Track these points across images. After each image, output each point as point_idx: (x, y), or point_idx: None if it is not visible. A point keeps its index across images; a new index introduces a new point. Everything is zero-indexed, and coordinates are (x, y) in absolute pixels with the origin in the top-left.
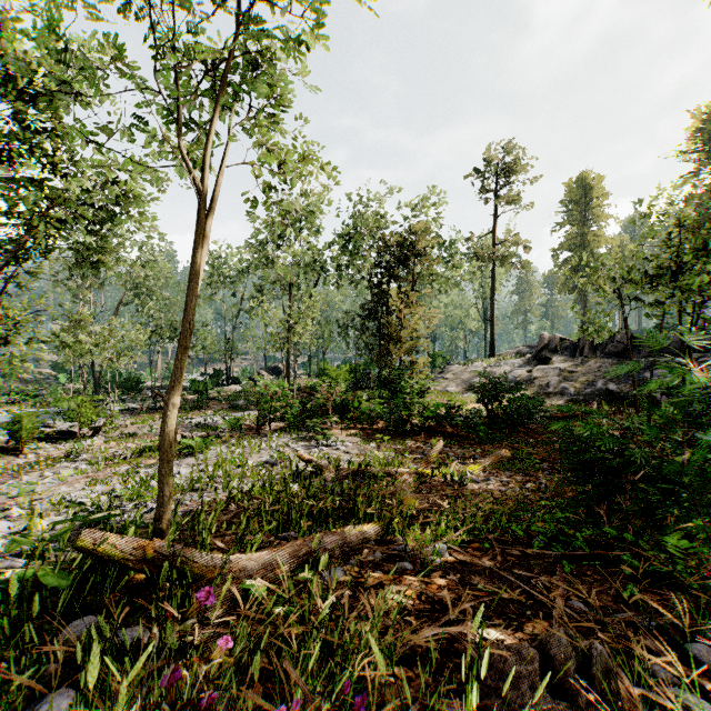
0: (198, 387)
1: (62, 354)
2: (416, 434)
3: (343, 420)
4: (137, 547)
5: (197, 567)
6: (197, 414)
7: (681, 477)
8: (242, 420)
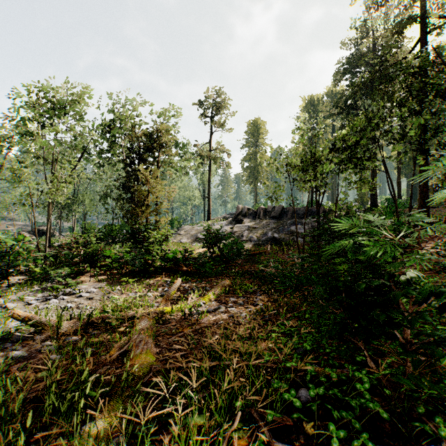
0: None
1: None
2: (158, 275)
3: (95, 268)
4: None
5: None
6: None
7: None
8: None
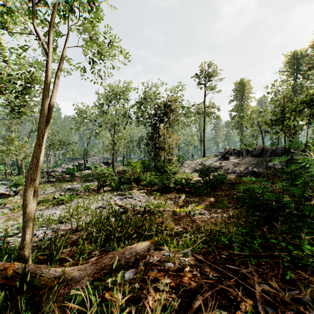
0: (70, 171)
1: (1, 156)
2: (171, 192)
3: (138, 186)
4: (5, 267)
5: (43, 278)
6: (68, 184)
7: (311, 213)
8: (90, 186)
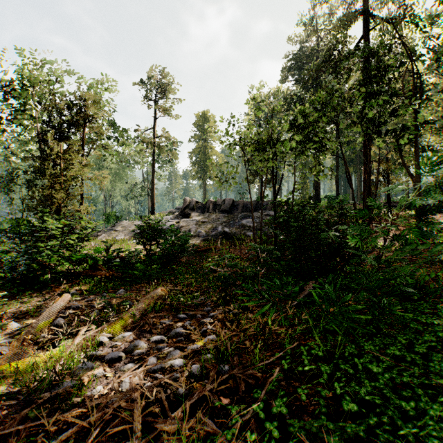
0: None
1: None
2: (60, 284)
3: None
4: None
5: None
6: None
7: None
8: None
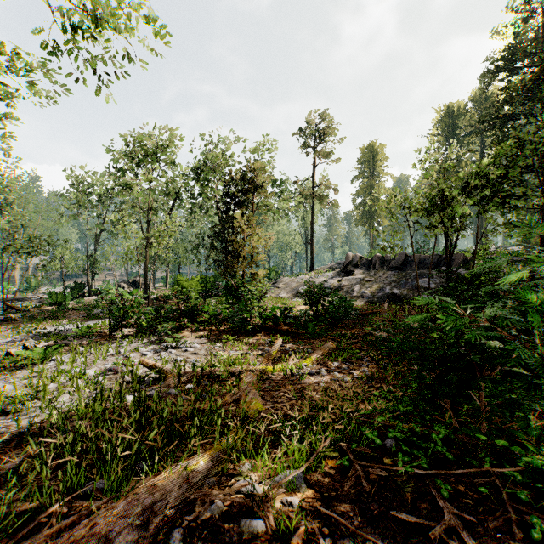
0: (55, 298)
1: None
2: (257, 333)
3: (194, 323)
4: None
5: None
6: (50, 324)
7: None
8: (96, 327)
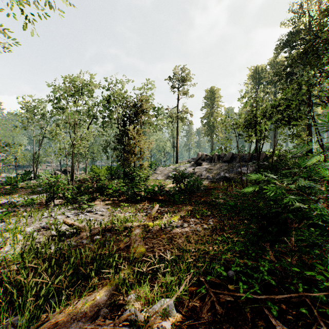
0: (10, 181)
1: None
2: (143, 201)
3: (102, 196)
4: None
5: None
6: (5, 198)
7: None
8: (37, 199)
